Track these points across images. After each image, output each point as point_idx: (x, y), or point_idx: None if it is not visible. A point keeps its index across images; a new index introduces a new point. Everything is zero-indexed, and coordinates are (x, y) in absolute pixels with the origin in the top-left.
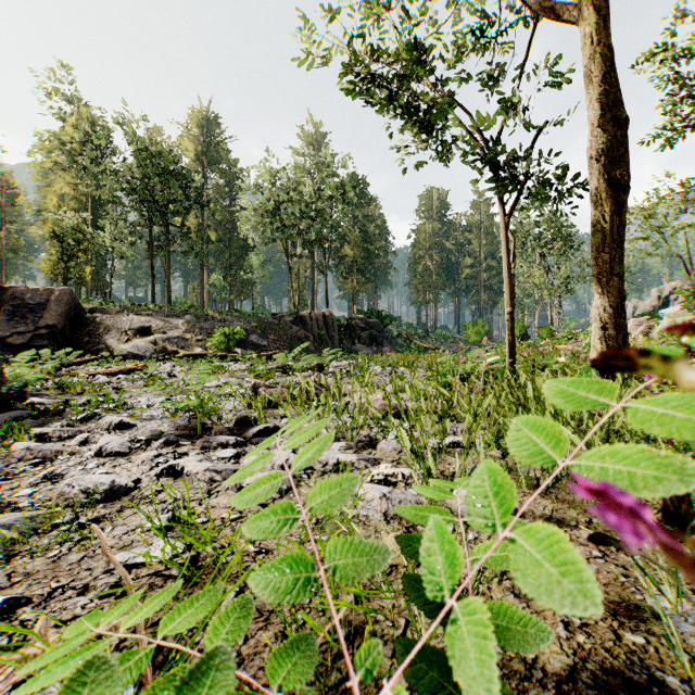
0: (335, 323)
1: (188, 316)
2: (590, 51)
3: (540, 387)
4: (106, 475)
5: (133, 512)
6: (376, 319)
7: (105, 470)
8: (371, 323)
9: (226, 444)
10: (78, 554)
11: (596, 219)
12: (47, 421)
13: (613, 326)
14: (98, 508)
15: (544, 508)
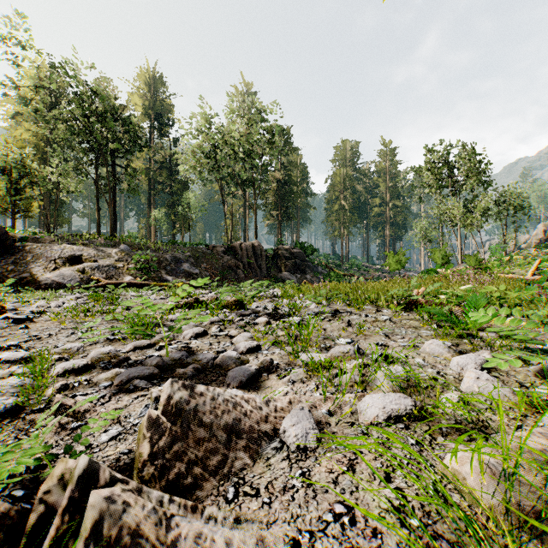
0: (263, 252)
1: (123, 246)
2: None
3: None
4: None
5: None
6: (299, 250)
7: None
8: (296, 253)
9: None
10: None
11: None
12: None
13: None
14: None
15: None
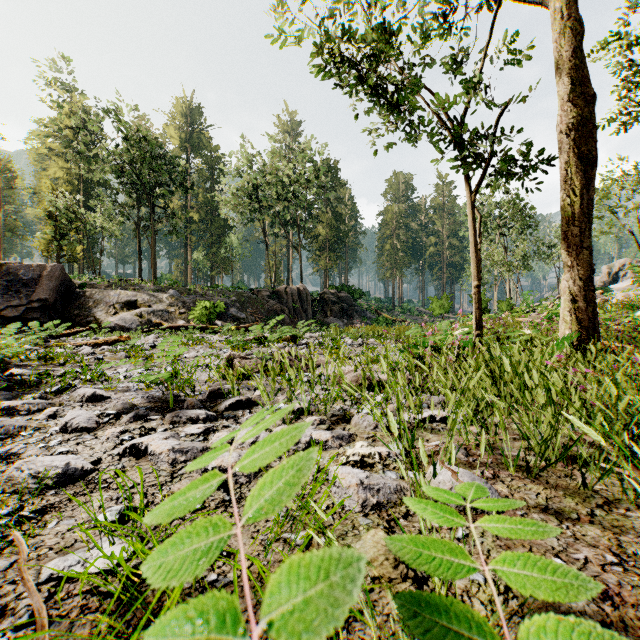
0: (308, 297)
1: (172, 291)
2: (560, 26)
3: (515, 359)
4: (62, 456)
5: (85, 499)
6: (347, 294)
7: (67, 448)
8: (342, 297)
9: (196, 419)
10: (9, 558)
11: (566, 193)
12: (22, 393)
13: (582, 298)
14: (48, 495)
15: (537, 496)
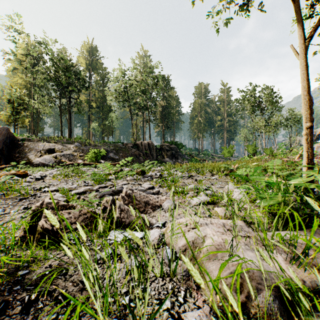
0: (154, 147)
1: (76, 143)
2: None
3: None
4: None
5: None
6: (174, 145)
7: None
8: (172, 147)
9: None
10: None
11: None
12: None
13: None
14: None
15: None
